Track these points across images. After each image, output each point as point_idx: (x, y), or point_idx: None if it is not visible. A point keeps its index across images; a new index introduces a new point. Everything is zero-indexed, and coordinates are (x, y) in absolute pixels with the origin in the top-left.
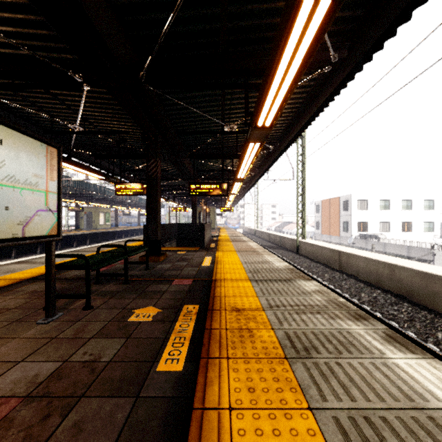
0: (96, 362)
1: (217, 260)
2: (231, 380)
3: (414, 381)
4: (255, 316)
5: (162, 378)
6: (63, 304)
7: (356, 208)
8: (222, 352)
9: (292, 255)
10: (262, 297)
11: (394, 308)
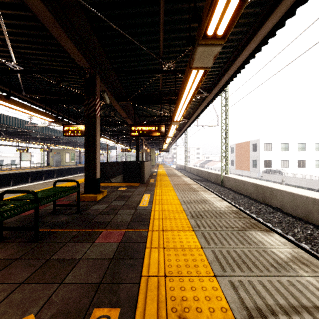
0: None
1: (156, 199)
2: None
3: None
4: None
5: None
6: None
7: (263, 150)
8: None
9: (218, 188)
10: (222, 277)
11: None
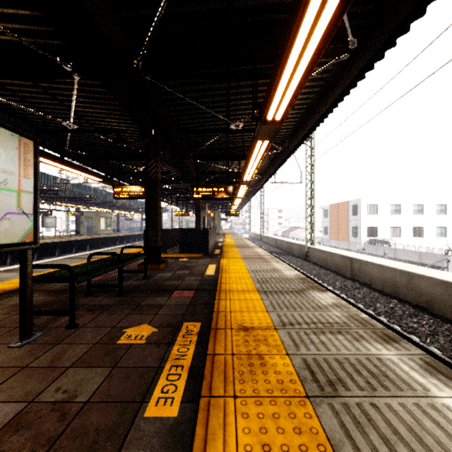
0: (69, 402)
1: (222, 268)
2: (239, 431)
3: None
4: (266, 337)
5: (151, 427)
6: (45, 321)
7: (366, 213)
8: (227, 388)
9: (300, 262)
10: (272, 312)
11: (414, 320)
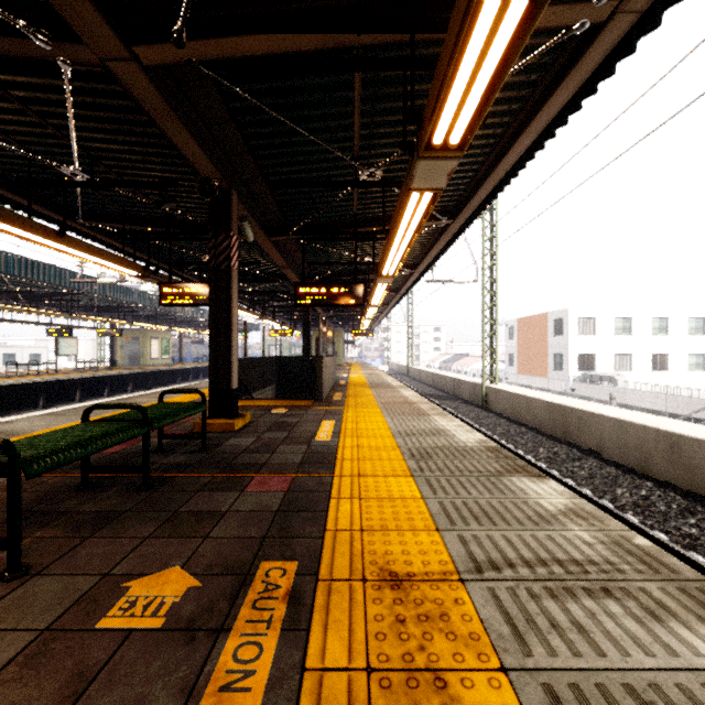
0: None
1: (346, 428)
2: None
3: None
4: (443, 607)
5: None
6: None
7: (576, 332)
8: None
9: (475, 412)
10: (449, 531)
11: (690, 522)
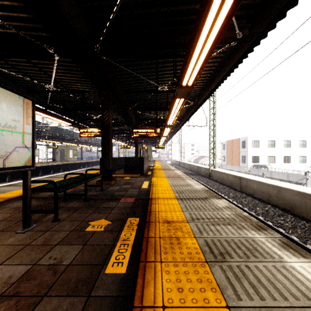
0: (58, 265)
1: (153, 184)
2: (163, 281)
3: (309, 282)
4: (181, 227)
5: (109, 279)
6: (38, 217)
7: (251, 146)
8: (156, 257)
9: (206, 180)
10: (186, 212)
11: (281, 218)
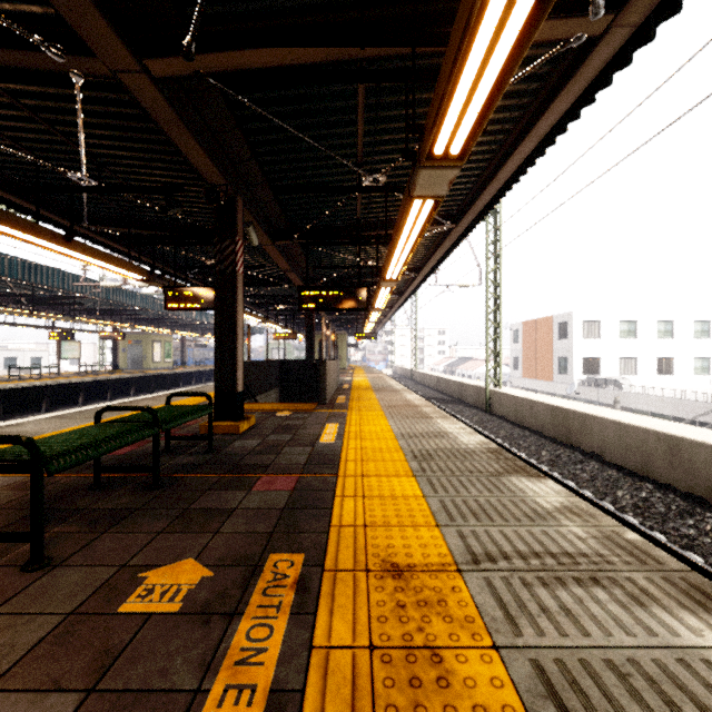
0: None
1: (350, 430)
2: None
3: None
4: (441, 594)
5: None
6: None
7: (581, 335)
8: None
9: (479, 415)
10: (448, 527)
11: (689, 523)
